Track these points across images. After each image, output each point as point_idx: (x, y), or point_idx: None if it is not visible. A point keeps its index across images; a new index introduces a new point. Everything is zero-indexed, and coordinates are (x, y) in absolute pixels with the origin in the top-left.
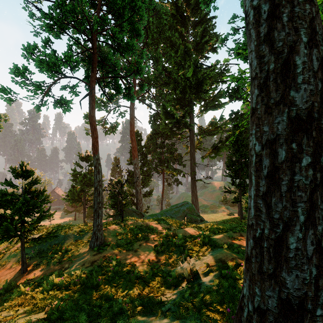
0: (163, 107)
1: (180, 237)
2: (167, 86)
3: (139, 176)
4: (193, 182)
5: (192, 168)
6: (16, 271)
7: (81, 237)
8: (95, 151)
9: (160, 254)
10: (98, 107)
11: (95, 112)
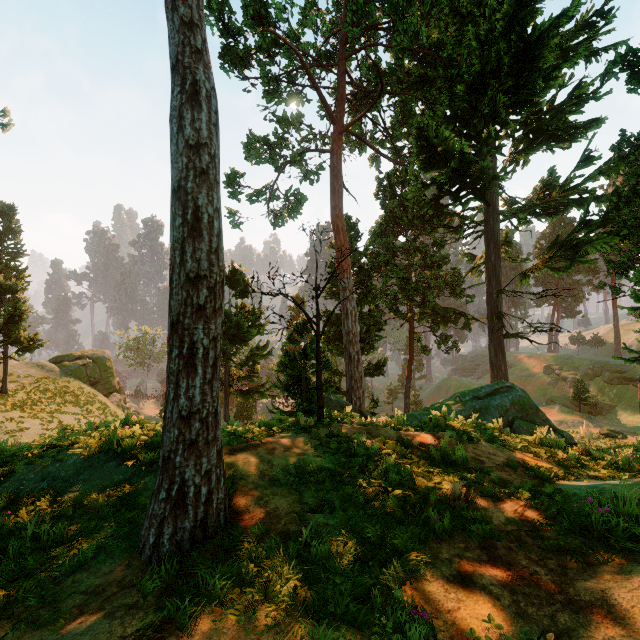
0: (420, 134)
1: None
2: (426, 90)
3: (354, 318)
4: (495, 341)
5: (493, 305)
6: None
7: (139, 476)
8: None
9: None
10: (256, 157)
11: None
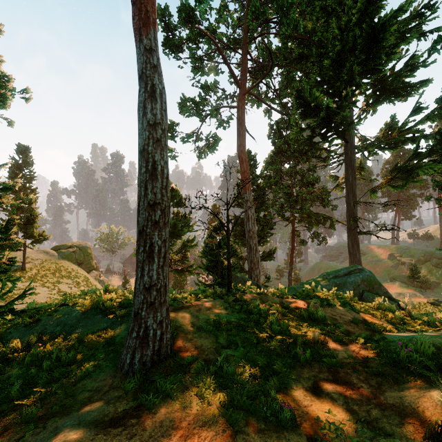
0: (299, 95)
1: None
2: (303, 63)
3: (253, 221)
4: (352, 237)
5: (350, 212)
6: None
7: (116, 324)
8: (142, 22)
9: None
10: (187, 112)
11: None
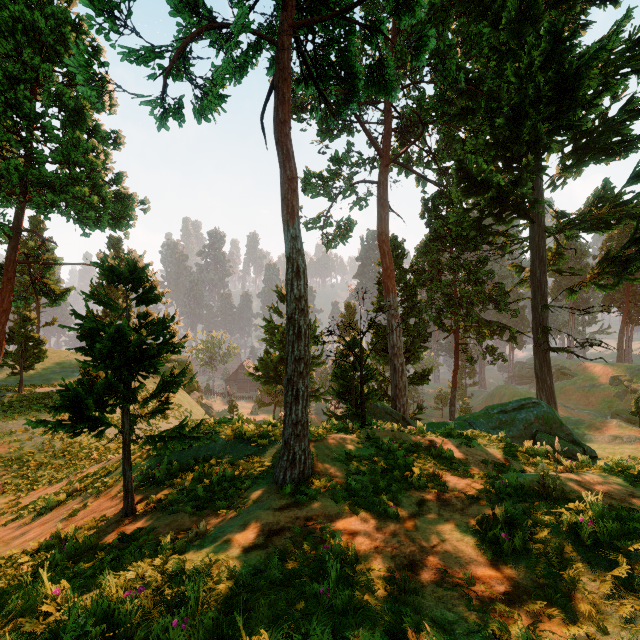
0: (460, 166)
1: (597, 510)
2: (469, 118)
3: (398, 334)
4: (540, 355)
5: (538, 320)
6: (120, 507)
7: (259, 452)
8: (289, 215)
9: (510, 561)
10: (312, 191)
11: (289, 113)
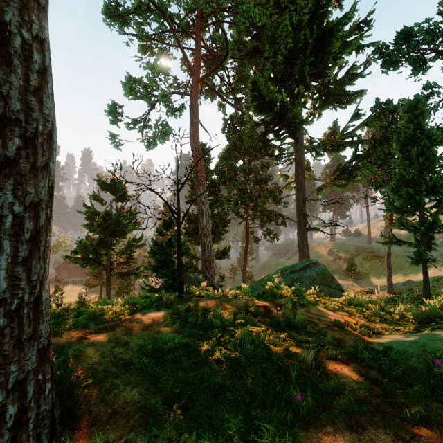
0: (254, 87)
1: None
2: (257, 59)
3: (207, 217)
4: (301, 233)
5: (300, 209)
6: None
7: None
8: None
9: None
10: (132, 93)
11: None
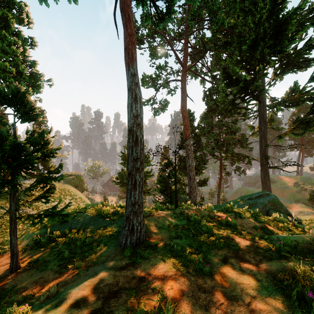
0: (224, 71)
1: None
2: (228, 48)
3: (192, 159)
4: (264, 170)
5: (263, 152)
6: None
7: (111, 224)
8: (129, 59)
9: None
10: (146, 85)
11: None
